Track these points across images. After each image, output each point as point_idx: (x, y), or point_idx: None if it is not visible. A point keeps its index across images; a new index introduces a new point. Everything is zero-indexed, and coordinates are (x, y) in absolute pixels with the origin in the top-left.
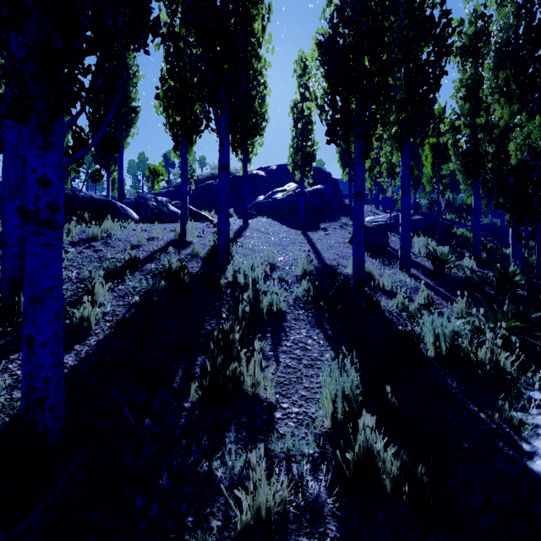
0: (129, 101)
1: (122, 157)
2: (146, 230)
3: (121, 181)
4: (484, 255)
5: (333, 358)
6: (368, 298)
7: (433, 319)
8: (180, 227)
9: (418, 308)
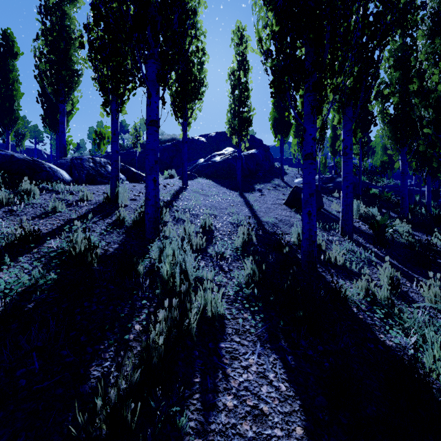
0: (70, 63)
1: (64, 119)
2: (74, 193)
3: (63, 142)
4: (409, 216)
5: (309, 439)
6: (323, 281)
7: (413, 316)
8: (110, 190)
9: (389, 298)
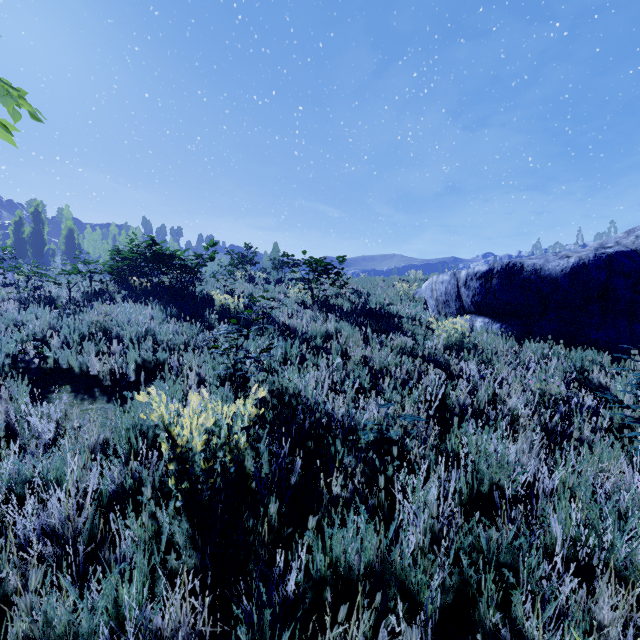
0: None
1: None
2: None
3: None
4: None
5: None
6: None
7: None
8: None
9: None
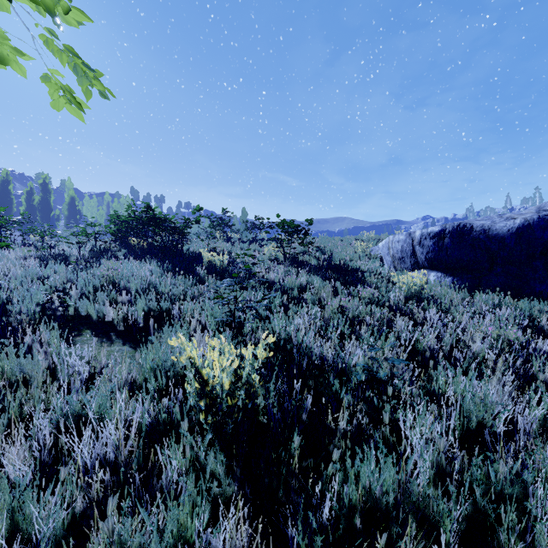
0: None
1: None
2: None
3: None
4: None
5: None
6: None
7: None
8: None
9: None
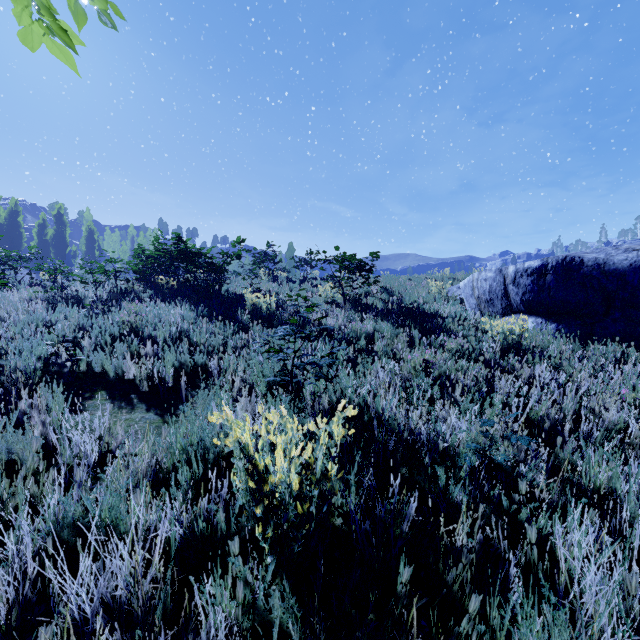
0: None
1: None
2: None
3: None
4: None
5: None
6: None
7: None
8: None
9: None
